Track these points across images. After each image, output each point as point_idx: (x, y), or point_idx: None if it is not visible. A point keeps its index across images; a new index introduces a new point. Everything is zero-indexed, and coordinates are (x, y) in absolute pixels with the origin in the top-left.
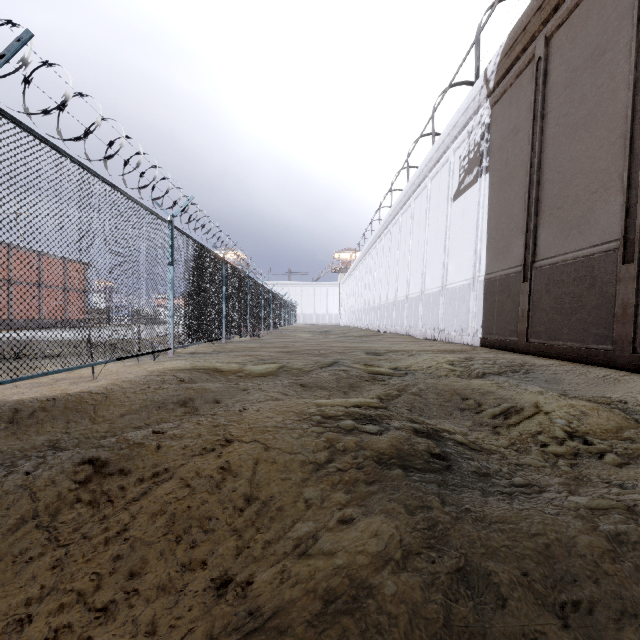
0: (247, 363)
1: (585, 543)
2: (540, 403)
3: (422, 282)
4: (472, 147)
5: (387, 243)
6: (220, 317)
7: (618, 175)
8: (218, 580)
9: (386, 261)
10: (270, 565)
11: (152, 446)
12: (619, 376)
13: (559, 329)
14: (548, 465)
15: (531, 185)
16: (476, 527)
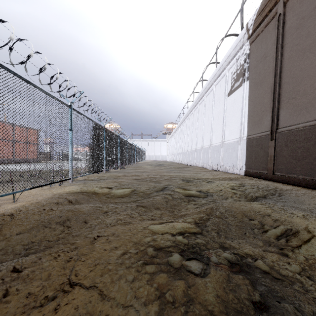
0: (113, 188)
1: None
2: (310, 228)
3: (210, 140)
4: (239, 67)
5: (191, 119)
6: (102, 159)
7: None
8: None
9: (191, 129)
10: None
11: None
12: None
13: (294, 168)
14: None
15: (275, 86)
16: None
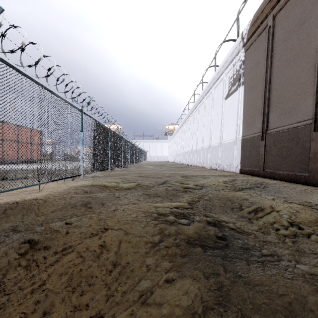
0: (120, 182)
1: (313, 302)
2: (273, 205)
3: (210, 140)
4: (235, 72)
5: (192, 120)
6: (107, 158)
7: (311, 85)
8: (94, 317)
9: (191, 130)
10: (125, 308)
11: (63, 232)
12: (313, 190)
13: (280, 165)
14: (280, 241)
15: (265, 91)
16: (246, 288)
